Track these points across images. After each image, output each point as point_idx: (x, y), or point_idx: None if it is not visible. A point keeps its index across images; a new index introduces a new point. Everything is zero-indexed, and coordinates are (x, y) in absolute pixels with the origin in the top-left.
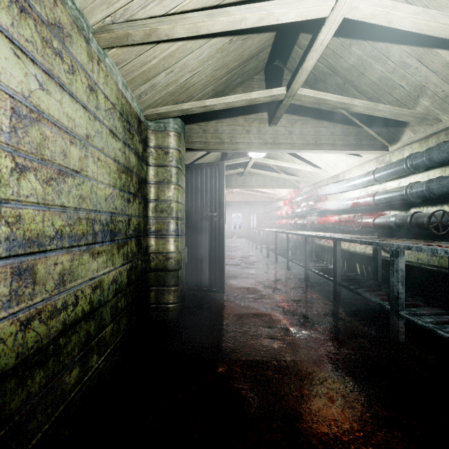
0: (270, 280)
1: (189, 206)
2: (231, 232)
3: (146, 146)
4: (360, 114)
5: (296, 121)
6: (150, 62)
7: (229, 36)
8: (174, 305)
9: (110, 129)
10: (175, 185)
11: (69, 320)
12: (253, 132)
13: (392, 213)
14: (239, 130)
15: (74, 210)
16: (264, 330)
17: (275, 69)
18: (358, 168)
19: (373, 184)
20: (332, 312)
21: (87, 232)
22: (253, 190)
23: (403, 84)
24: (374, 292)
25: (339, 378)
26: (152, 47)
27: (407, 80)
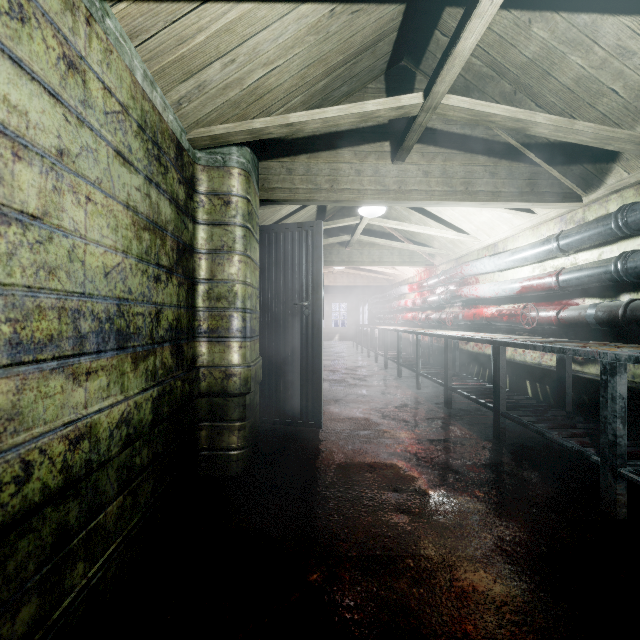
0: (392, 407)
1: (265, 291)
2: (330, 331)
3: (193, 192)
4: (539, 142)
5: (435, 156)
6: (193, 38)
7: (328, 4)
8: (239, 452)
9: (116, 149)
10: (240, 256)
11: (4, 516)
12: (367, 173)
13: (588, 302)
14: (345, 170)
15: (24, 290)
16: (388, 496)
17: (402, 73)
18: (530, 232)
19: (555, 257)
20: (496, 462)
21: (60, 334)
22: (364, 269)
23: (617, 87)
24: (564, 429)
25: (527, 596)
26: (195, 8)
27: (626, 79)
